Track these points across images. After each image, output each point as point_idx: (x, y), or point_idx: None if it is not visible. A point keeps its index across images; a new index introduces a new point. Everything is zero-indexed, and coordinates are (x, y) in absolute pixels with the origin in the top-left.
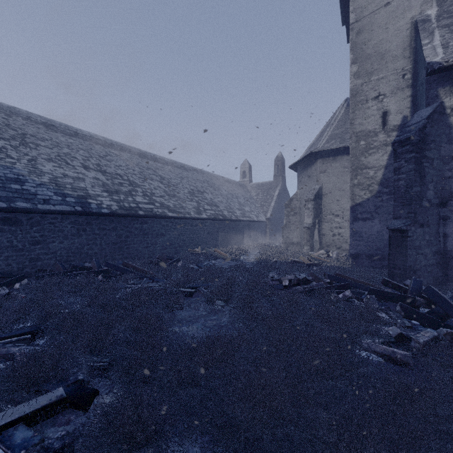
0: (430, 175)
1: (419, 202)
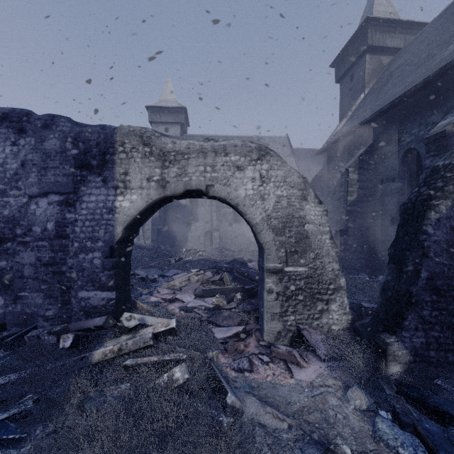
0: (170, 212)
1: (165, 220)
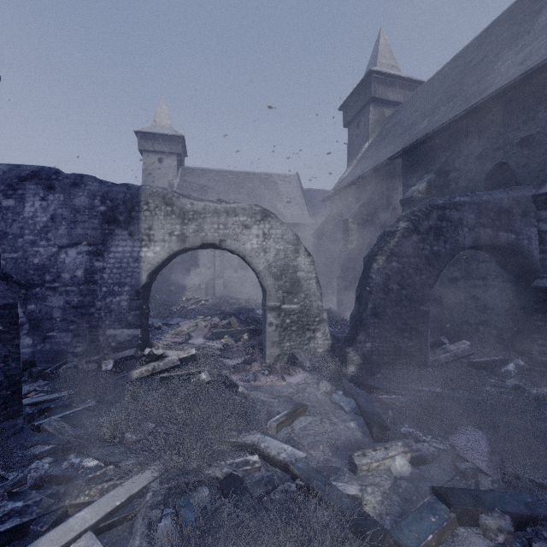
0: None
1: None
